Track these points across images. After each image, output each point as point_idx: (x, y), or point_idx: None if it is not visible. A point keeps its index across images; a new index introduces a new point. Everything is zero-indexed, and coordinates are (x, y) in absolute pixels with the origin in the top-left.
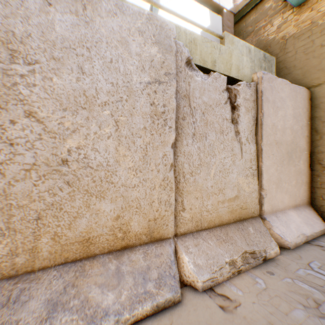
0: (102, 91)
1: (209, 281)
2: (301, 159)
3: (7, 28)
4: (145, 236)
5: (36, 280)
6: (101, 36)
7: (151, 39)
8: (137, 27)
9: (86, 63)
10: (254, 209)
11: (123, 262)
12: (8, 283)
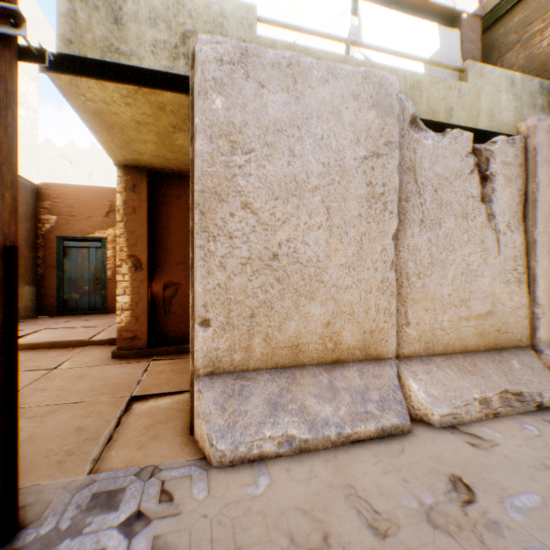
0: (313, 174)
1: (449, 416)
2: None
3: (228, 120)
4: (360, 352)
5: (252, 380)
6: (312, 110)
7: (367, 103)
8: (351, 91)
9: (297, 144)
10: (520, 336)
11: (336, 378)
12: (229, 378)
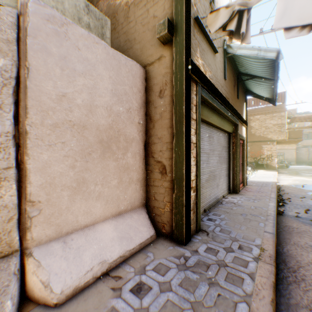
0: None
1: None
2: (131, 151)
3: None
4: None
5: None
6: None
7: None
8: None
9: None
10: (0, 244)
11: None
12: None
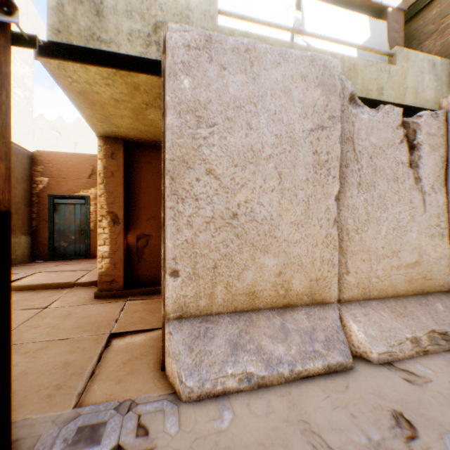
0: (267, 144)
1: (385, 354)
2: None
3: (195, 97)
4: (307, 297)
5: (215, 322)
6: (266, 89)
7: (313, 82)
8: (300, 72)
9: (253, 119)
10: (443, 282)
11: (287, 320)
12: (195, 321)
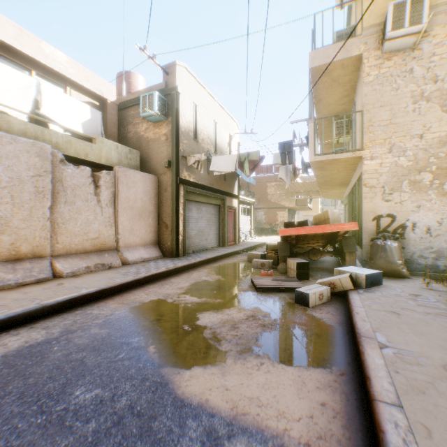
0: (5, 181)
1: (71, 273)
2: (151, 217)
3: None
4: (32, 255)
5: None
6: (4, 154)
7: (35, 154)
8: (26, 149)
9: None
10: (112, 245)
11: (18, 265)
12: None
